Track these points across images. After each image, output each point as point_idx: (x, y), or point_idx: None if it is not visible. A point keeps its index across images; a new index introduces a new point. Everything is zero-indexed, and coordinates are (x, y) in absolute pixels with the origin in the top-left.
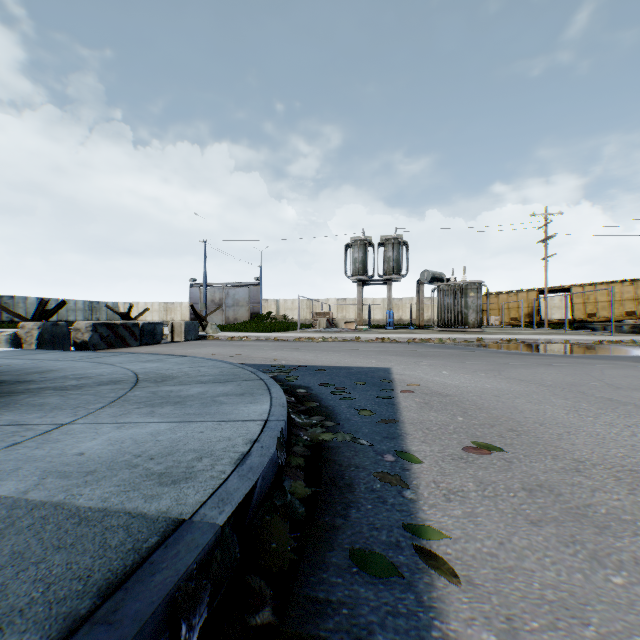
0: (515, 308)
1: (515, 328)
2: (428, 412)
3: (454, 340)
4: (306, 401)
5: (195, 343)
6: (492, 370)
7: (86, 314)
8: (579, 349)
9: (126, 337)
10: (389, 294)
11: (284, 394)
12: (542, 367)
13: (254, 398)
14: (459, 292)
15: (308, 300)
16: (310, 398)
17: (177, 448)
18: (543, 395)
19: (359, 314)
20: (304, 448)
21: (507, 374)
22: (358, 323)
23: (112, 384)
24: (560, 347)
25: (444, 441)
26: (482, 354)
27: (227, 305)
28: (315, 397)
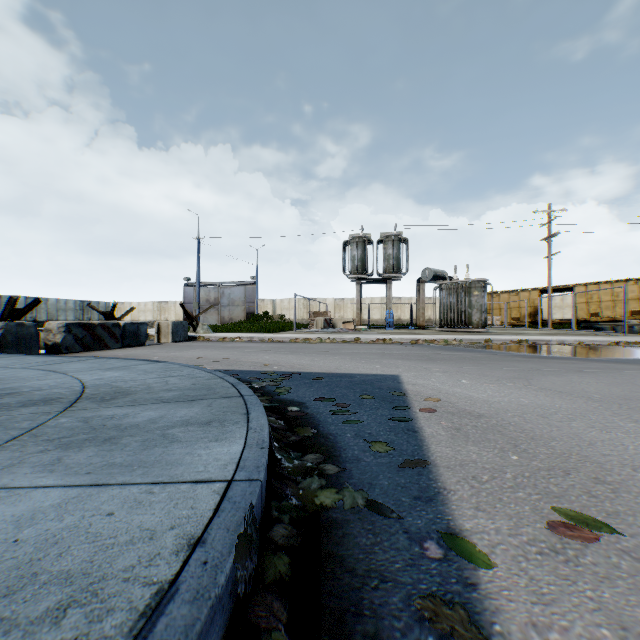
0: (516, 308)
1: (518, 328)
2: (465, 445)
3: (460, 341)
4: (299, 426)
5: (182, 345)
6: (518, 378)
7: (77, 314)
8: (599, 351)
9: (105, 338)
10: (389, 293)
11: (271, 415)
12: (573, 374)
13: (223, 430)
14: (463, 291)
15: (305, 300)
16: (304, 421)
17: (38, 568)
18: (602, 415)
19: (358, 314)
20: (291, 527)
21: (539, 383)
22: (357, 323)
23: (40, 404)
24: (577, 349)
25: (509, 506)
26: (497, 357)
27: (222, 305)
28: (311, 419)
